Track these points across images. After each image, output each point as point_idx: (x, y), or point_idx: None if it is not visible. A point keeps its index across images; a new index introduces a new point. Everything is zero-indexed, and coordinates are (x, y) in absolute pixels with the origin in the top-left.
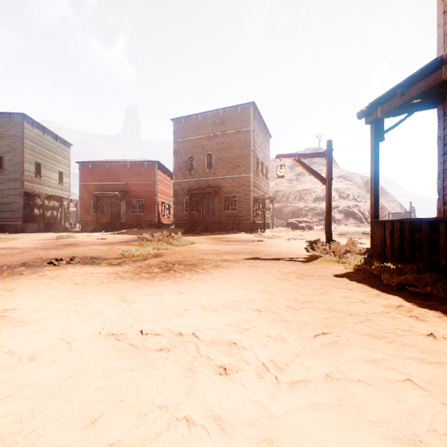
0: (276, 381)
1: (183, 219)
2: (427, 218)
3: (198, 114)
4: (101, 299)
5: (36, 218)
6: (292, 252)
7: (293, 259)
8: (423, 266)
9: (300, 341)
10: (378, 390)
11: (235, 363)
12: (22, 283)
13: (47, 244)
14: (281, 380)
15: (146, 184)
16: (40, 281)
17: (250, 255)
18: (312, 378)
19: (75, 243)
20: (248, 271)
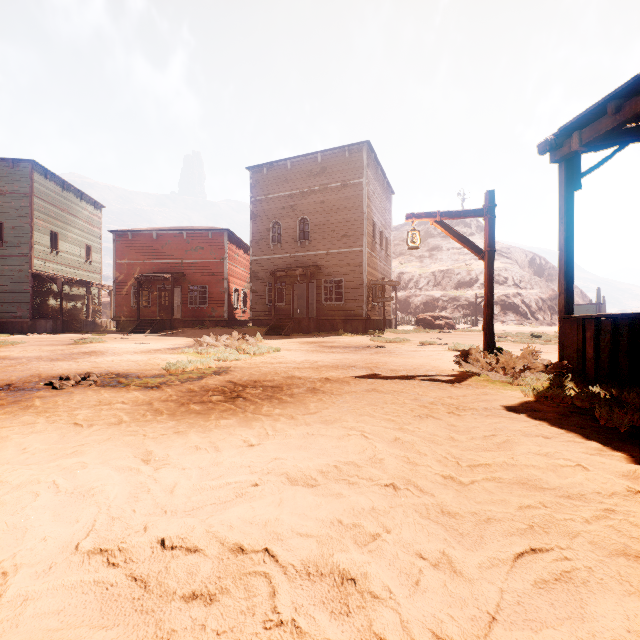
0: None
1: (264, 314)
2: None
3: (286, 159)
4: (108, 457)
5: (51, 312)
6: (431, 365)
7: (436, 378)
8: None
9: (490, 571)
10: None
11: None
12: None
13: (59, 352)
14: None
15: (210, 263)
16: (17, 419)
17: (366, 371)
18: None
19: (100, 350)
20: (366, 400)
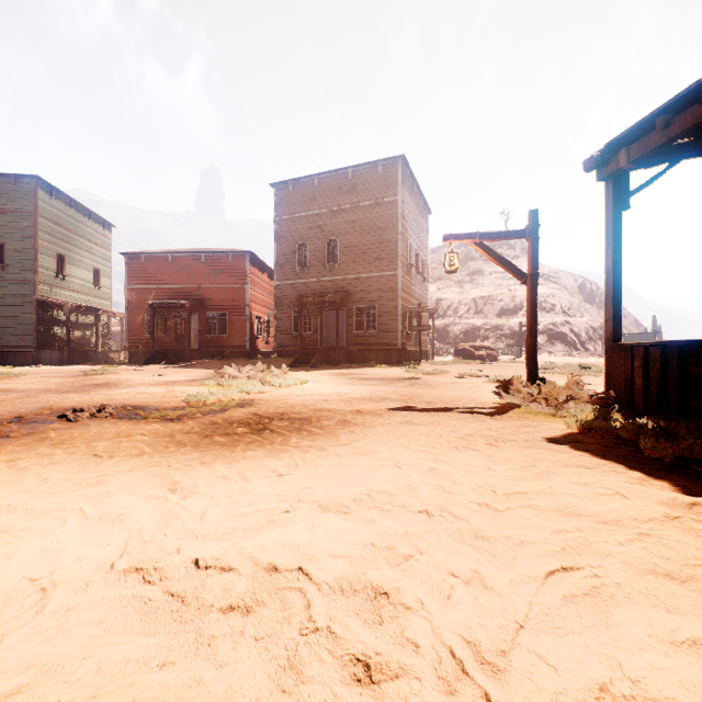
0: None
1: (290, 344)
2: None
3: (313, 175)
4: (134, 486)
5: (57, 342)
6: (470, 398)
7: (475, 410)
8: None
9: (520, 587)
10: None
11: (390, 650)
12: (1, 455)
13: (68, 384)
14: None
15: (231, 288)
16: (33, 451)
17: (400, 404)
18: (571, 699)
19: (112, 382)
20: (400, 432)
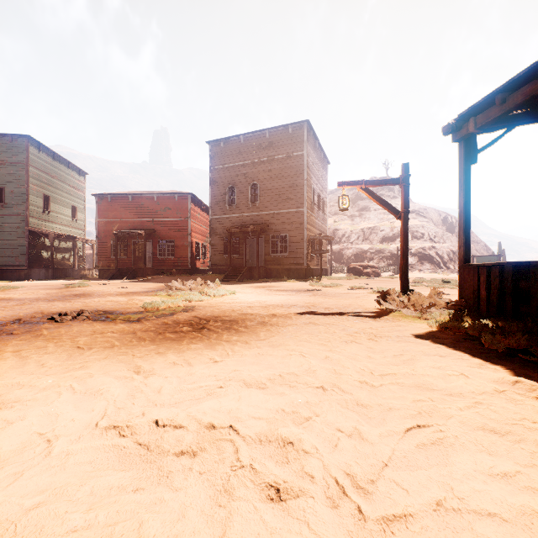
0: (360, 516)
1: (222, 264)
2: (537, 261)
3: (239, 135)
4: (108, 370)
5: (44, 262)
6: (358, 305)
7: (361, 314)
8: (533, 324)
9: (387, 439)
10: (525, 534)
11: (294, 480)
12: (8, 347)
13: (53, 295)
14: (368, 514)
15: (177, 221)
16: (32, 344)
17: (305, 309)
18: (416, 510)
19: (87, 293)
20: (305, 330)
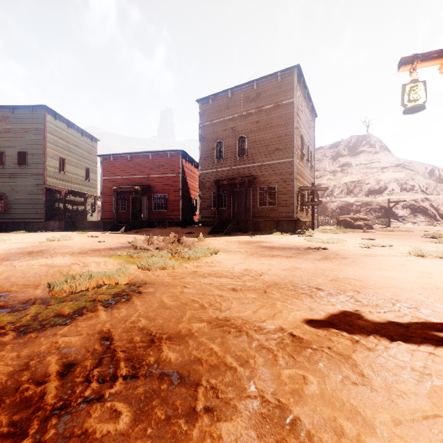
0: None
1: (210, 216)
2: None
3: (227, 90)
4: None
5: (59, 215)
6: None
7: None
8: None
9: None
10: None
11: None
12: None
13: (11, 251)
14: None
15: (169, 177)
16: None
17: (354, 308)
18: None
19: (47, 249)
20: None
